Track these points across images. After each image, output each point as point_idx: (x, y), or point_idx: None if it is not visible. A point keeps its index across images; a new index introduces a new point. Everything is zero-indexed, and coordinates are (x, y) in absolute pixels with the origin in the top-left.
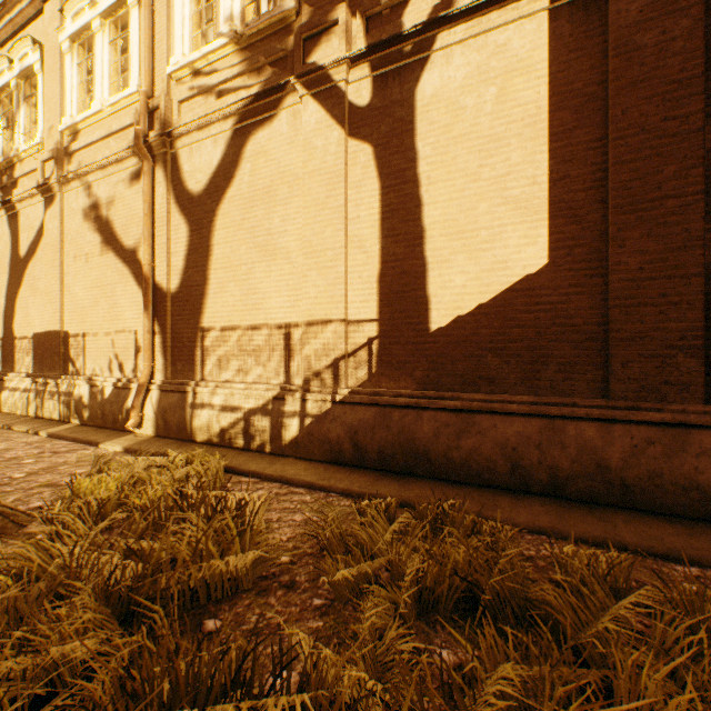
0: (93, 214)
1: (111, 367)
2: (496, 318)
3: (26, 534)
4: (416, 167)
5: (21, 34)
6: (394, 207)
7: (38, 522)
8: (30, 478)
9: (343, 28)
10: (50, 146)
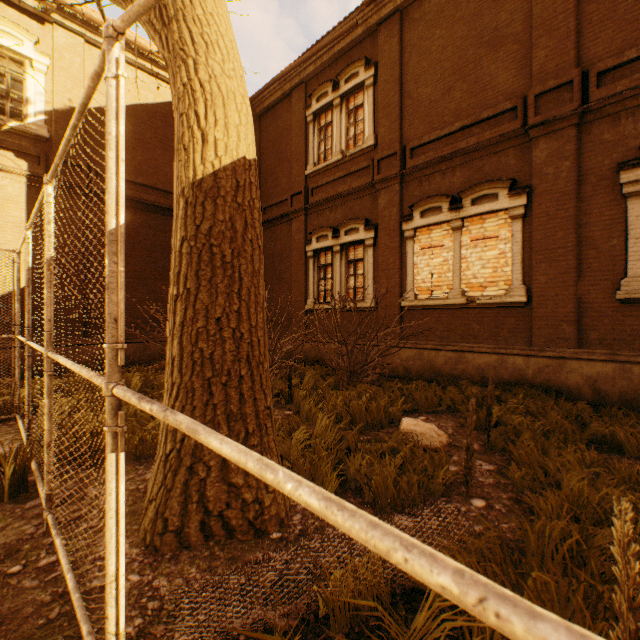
0: None
1: None
2: None
3: None
4: None
5: None
6: None
7: None
8: None
9: None
10: None
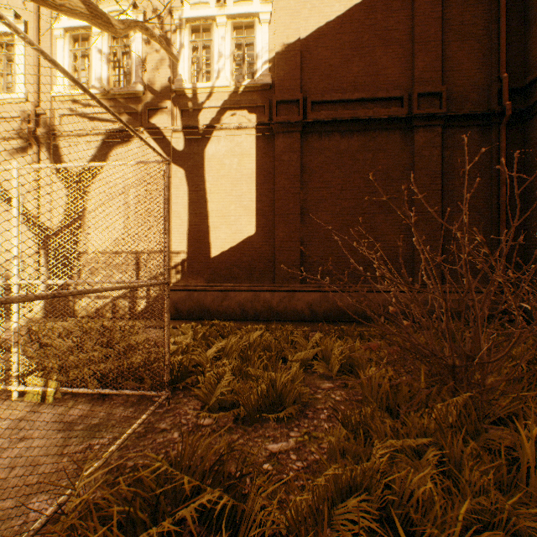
0: None
1: None
2: (237, 253)
3: None
4: (205, 184)
5: None
6: (195, 200)
7: None
8: None
9: (170, 113)
10: None
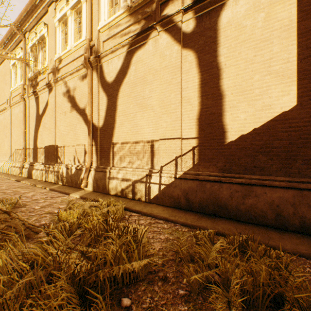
0: (67, 95)
1: (74, 160)
2: (264, 135)
3: (38, 238)
4: (218, 60)
5: (40, 22)
6: (206, 81)
7: (43, 232)
8: (41, 209)
9: None
10: (51, 67)
